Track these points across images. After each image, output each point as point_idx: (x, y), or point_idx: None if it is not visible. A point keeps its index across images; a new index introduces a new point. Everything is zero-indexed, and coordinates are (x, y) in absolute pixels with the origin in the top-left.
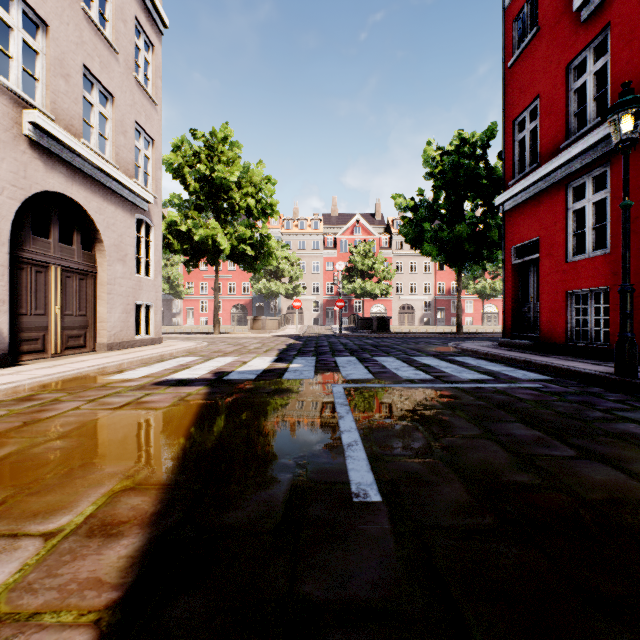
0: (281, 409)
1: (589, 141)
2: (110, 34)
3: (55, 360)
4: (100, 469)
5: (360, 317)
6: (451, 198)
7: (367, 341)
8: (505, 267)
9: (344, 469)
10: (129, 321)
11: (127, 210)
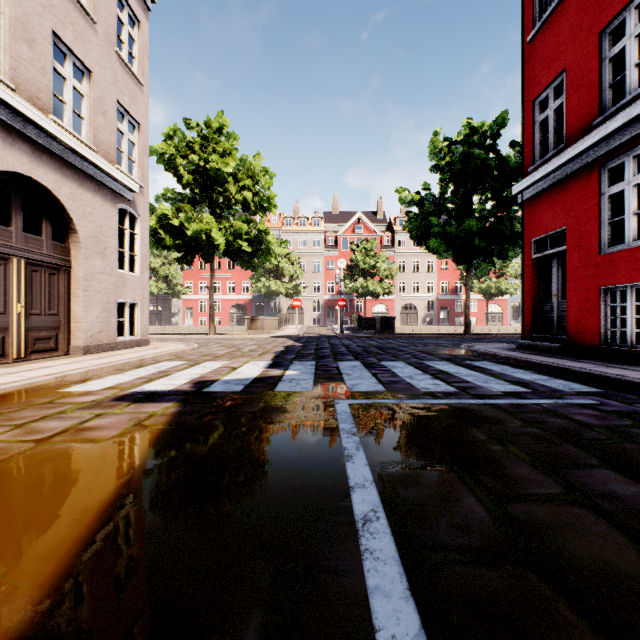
0: (266, 441)
1: (632, 113)
2: (87, 2)
3: (14, 366)
4: None
5: (362, 317)
6: (459, 191)
7: (371, 342)
8: (524, 262)
9: (361, 590)
10: (110, 321)
11: (107, 198)
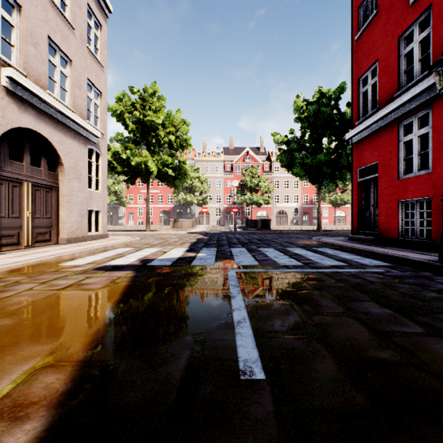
0: (187, 290)
1: (416, 91)
2: (69, 15)
3: (26, 250)
4: (30, 345)
5: (249, 219)
6: (313, 135)
7: (254, 236)
8: (353, 183)
9: (234, 345)
10: (83, 222)
11: (81, 142)
